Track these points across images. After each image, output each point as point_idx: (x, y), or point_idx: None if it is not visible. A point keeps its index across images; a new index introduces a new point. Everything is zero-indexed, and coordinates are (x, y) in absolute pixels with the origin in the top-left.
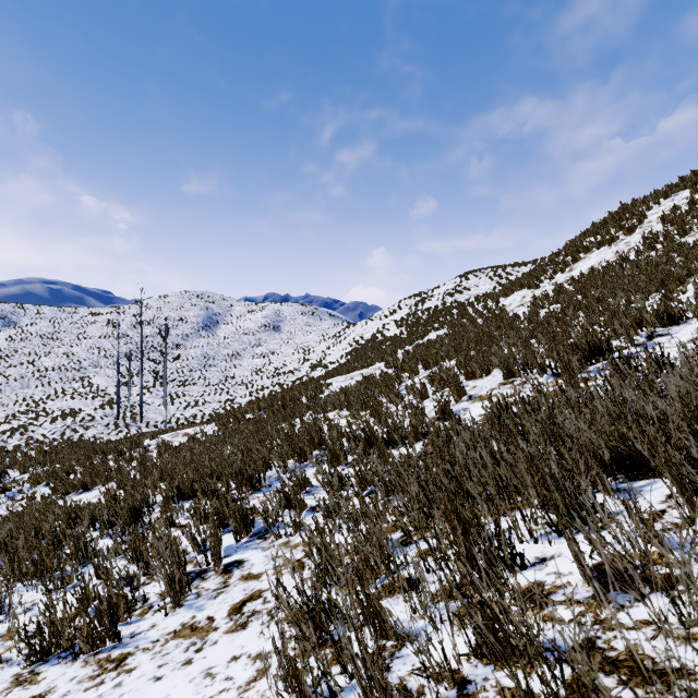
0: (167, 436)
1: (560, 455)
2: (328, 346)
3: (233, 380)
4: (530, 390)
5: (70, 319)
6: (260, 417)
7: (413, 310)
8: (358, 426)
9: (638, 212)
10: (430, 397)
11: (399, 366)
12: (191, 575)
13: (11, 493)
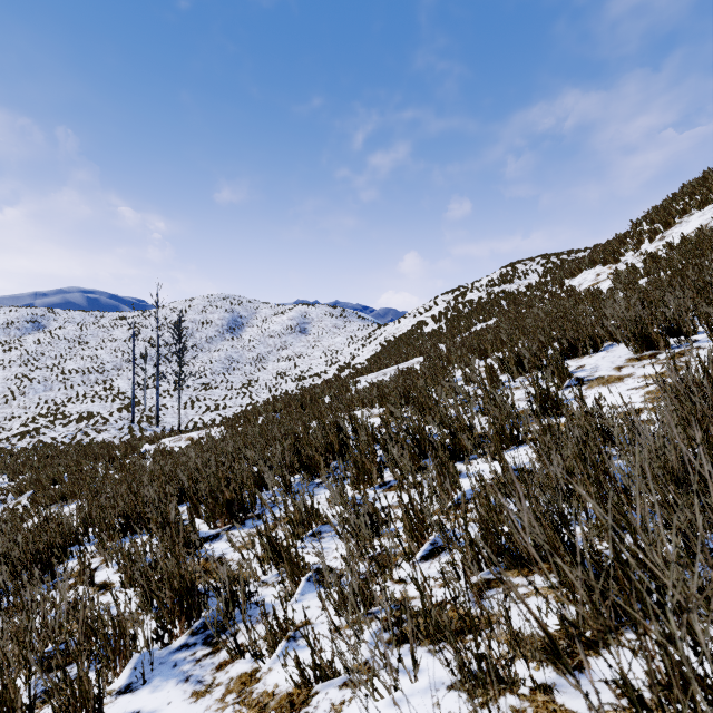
0: (168, 441)
1: None
2: (357, 347)
3: (257, 383)
4: None
5: (97, 322)
6: (272, 418)
7: (453, 304)
8: (399, 425)
9: None
10: (505, 385)
11: (444, 358)
12: None
13: None
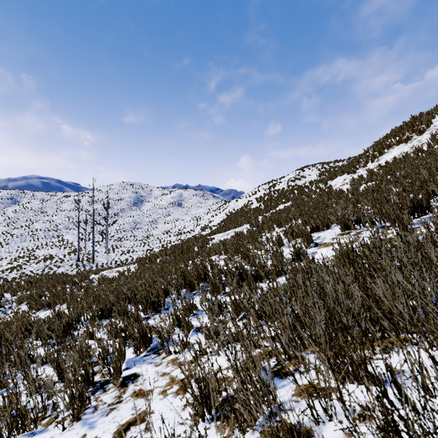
0: (105, 272)
1: (433, 290)
2: (212, 215)
3: (152, 237)
4: (370, 237)
5: (52, 199)
6: (166, 259)
7: (268, 191)
8: (232, 265)
9: (426, 119)
10: (285, 245)
11: (260, 226)
12: (96, 385)
13: (4, 309)
